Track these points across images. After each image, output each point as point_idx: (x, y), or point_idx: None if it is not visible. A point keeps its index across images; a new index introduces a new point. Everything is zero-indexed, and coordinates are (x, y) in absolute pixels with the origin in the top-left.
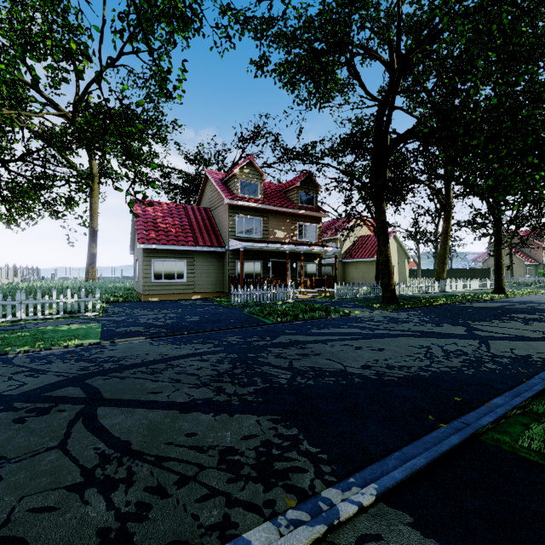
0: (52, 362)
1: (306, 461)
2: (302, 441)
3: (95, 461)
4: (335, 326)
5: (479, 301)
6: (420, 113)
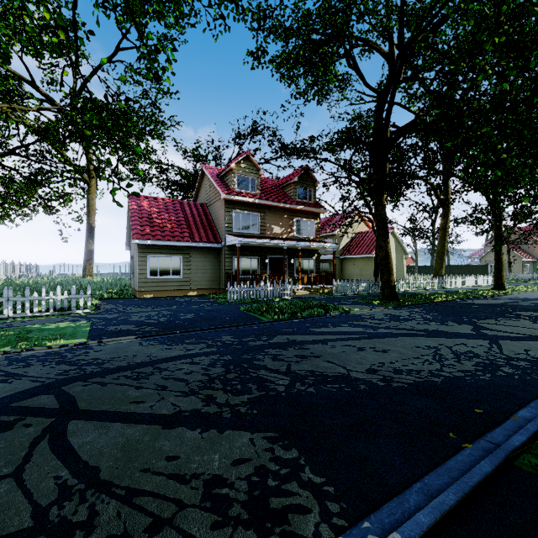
0: (31, 365)
1: (308, 497)
2: (304, 467)
3: (53, 496)
4: (335, 324)
5: (481, 297)
6: (418, 108)
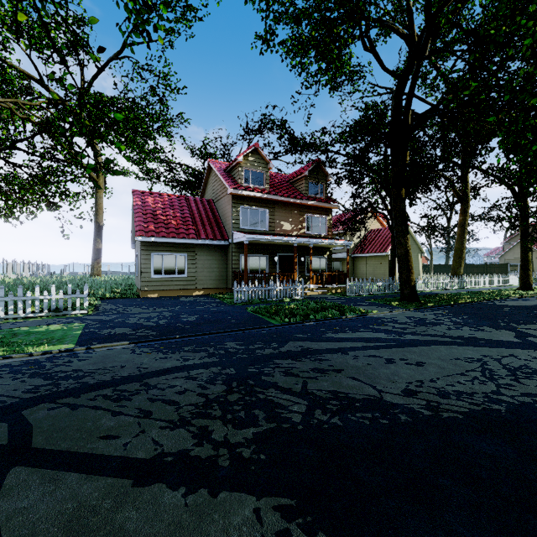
0: None
1: None
2: None
3: None
4: (354, 329)
5: (508, 298)
6: (436, 98)
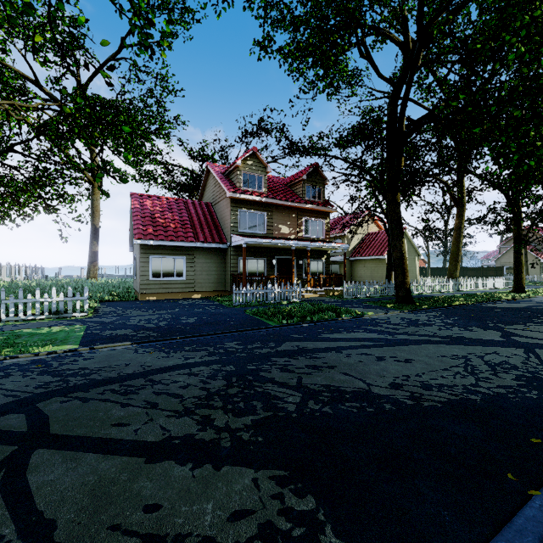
0: (10, 375)
1: None
2: (324, 526)
3: None
4: (349, 330)
5: (501, 300)
6: (432, 103)
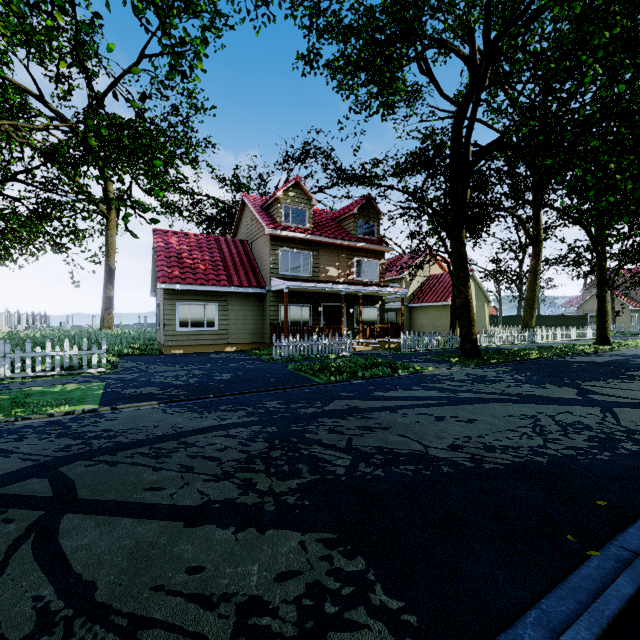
0: (24, 438)
1: (382, 631)
2: (373, 585)
3: (27, 628)
4: (406, 387)
5: (581, 354)
6: (504, 125)
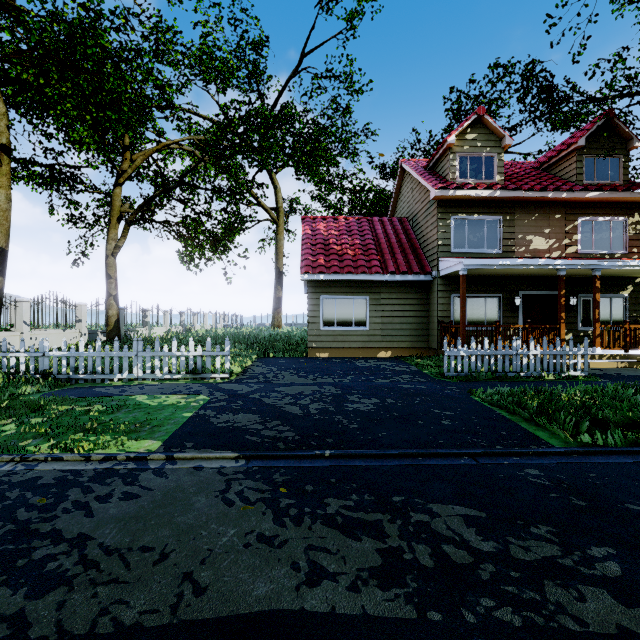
0: None
1: None
2: None
3: None
4: None
5: None
6: None
